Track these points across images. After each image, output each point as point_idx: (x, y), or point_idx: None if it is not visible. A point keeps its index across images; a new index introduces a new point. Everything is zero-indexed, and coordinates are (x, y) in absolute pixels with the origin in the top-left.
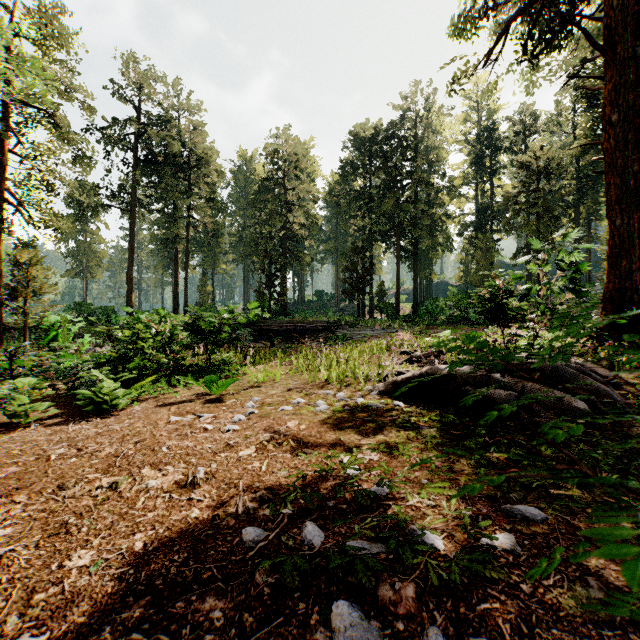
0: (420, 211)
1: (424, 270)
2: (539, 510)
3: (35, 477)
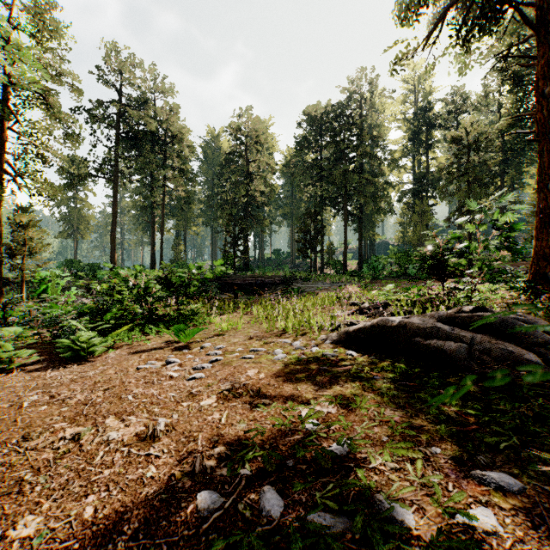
0: (365, 180)
1: (368, 231)
2: (512, 477)
3: (4, 426)
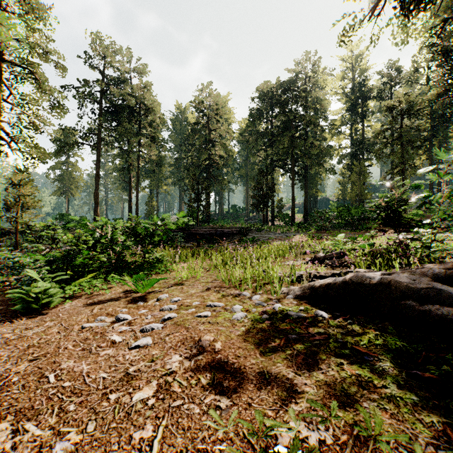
0: (310, 144)
1: (312, 189)
2: None
3: None
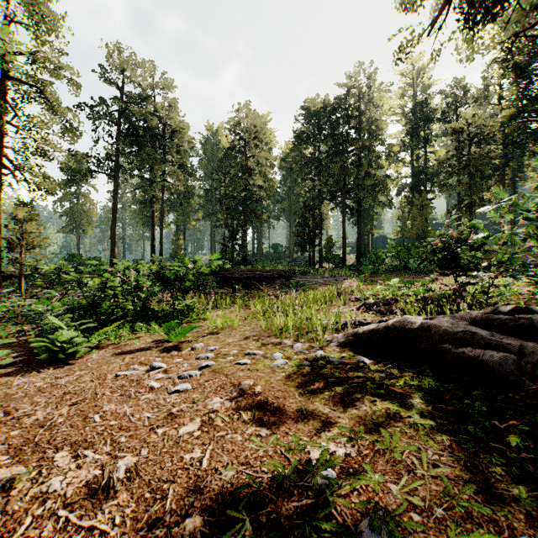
0: (363, 173)
1: (366, 225)
2: None
3: None
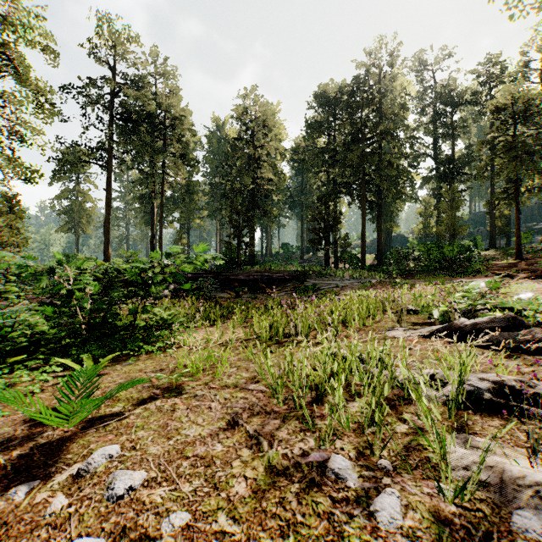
0: (386, 162)
1: (385, 222)
2: None
3: None
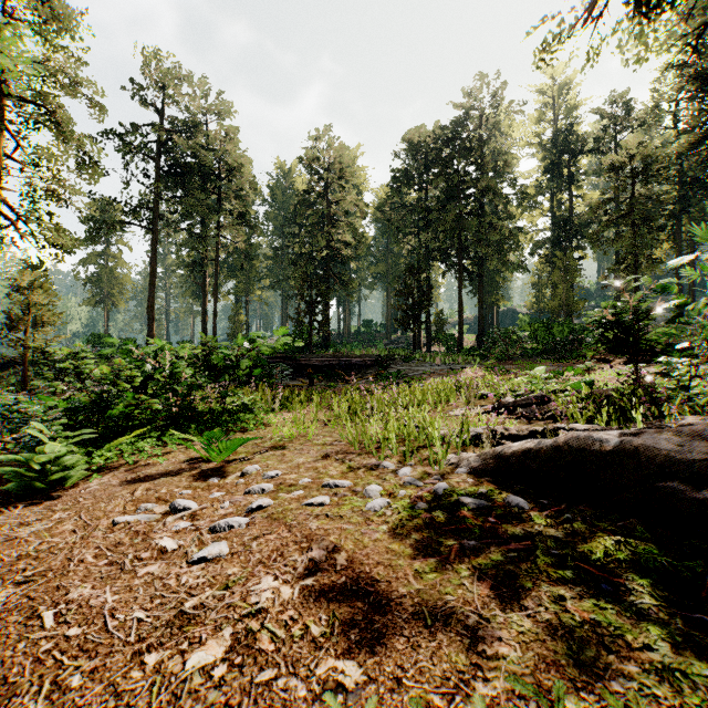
0: (487, 224)
1: (490, 295)
2: None
3: None
